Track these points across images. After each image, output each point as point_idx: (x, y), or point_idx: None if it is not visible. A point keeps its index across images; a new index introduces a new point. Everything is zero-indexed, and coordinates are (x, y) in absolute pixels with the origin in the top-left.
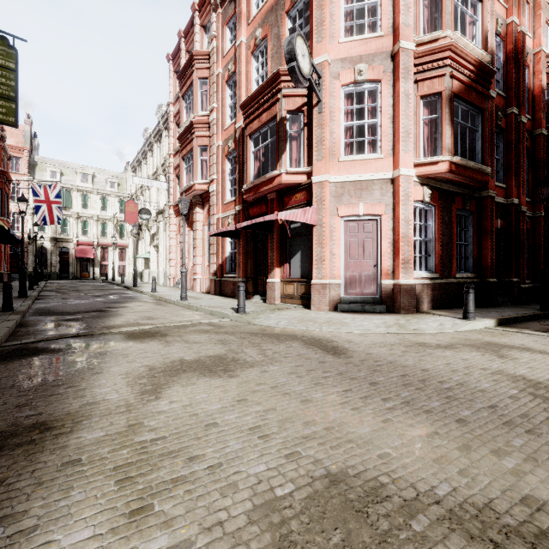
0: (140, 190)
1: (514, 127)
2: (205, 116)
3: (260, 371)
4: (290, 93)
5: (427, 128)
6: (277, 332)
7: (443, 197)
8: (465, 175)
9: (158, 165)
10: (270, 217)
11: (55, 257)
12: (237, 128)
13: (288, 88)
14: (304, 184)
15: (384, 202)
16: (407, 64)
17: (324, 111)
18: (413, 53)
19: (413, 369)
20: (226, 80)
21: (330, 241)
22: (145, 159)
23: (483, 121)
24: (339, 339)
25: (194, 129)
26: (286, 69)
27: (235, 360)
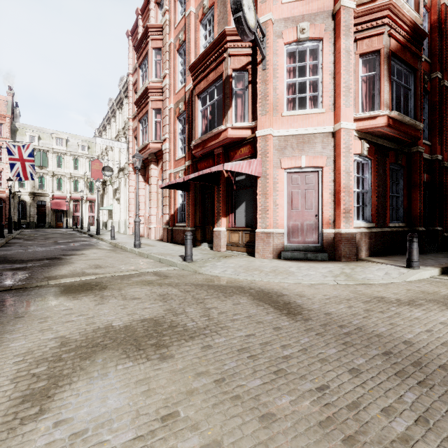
0: (105, 151)
1: (438, 90)
2: (159, 82)
3: (201, 346)
4: (235, 52)
5: (365, 85)
6: (223, 283)
7: (378, 151)
8: (401, 130)
9: (119, 128)
10: (216, 168)
11: (33, 209)
12: (186, 90)
13: (234, 48)
14: (248, 139)
15: (325, 154)
16: (348, 22)
17: (268, 67)
18: (353, 12)
19: (393, 341)
20: (177, 48)
21: (274, 192)
22: (109, 125)
23: (415, 80)
24: (289, 292)
25: (149, 93)
26: (231, 29)
27: (173, 327)
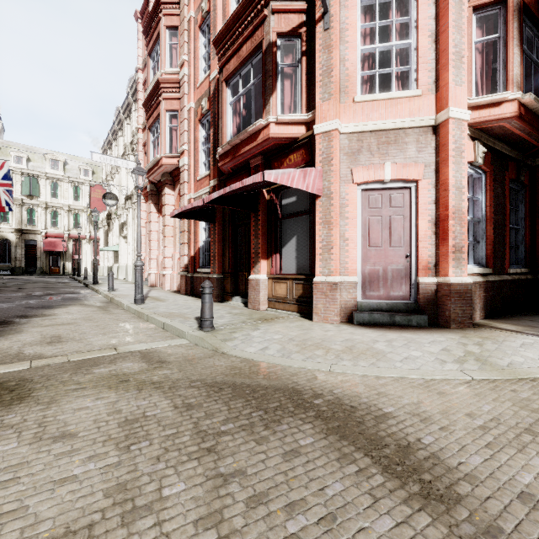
0: (110, 174)
1: None
2: (174, 73)
3: None
4: (282, 6)
5: (480, 57)
6: (262, 379)
7: (495, 161)
8: (534, 125)
9: (126, 143)
10: (252, 179)
11: (20, 251)
12: (211, 79)
13: (279, 1)
14: (301, 139)
15: (422, 160)
16: None
17: (333, 25)
18: None
19: None
20: (198, 24)
21: (341, 220)
22: (116, 141)
23: None
24: (393, 405)
25: (161, 89)
26: None
27: None
